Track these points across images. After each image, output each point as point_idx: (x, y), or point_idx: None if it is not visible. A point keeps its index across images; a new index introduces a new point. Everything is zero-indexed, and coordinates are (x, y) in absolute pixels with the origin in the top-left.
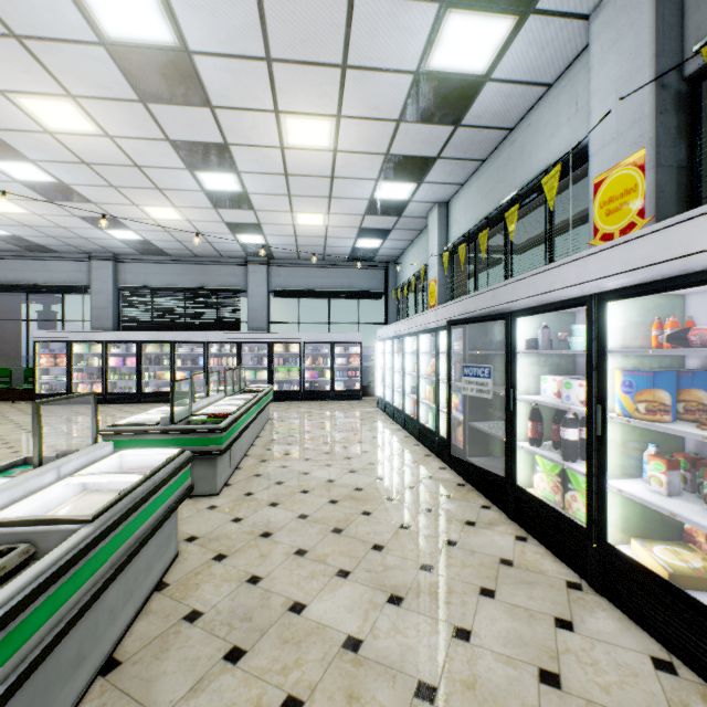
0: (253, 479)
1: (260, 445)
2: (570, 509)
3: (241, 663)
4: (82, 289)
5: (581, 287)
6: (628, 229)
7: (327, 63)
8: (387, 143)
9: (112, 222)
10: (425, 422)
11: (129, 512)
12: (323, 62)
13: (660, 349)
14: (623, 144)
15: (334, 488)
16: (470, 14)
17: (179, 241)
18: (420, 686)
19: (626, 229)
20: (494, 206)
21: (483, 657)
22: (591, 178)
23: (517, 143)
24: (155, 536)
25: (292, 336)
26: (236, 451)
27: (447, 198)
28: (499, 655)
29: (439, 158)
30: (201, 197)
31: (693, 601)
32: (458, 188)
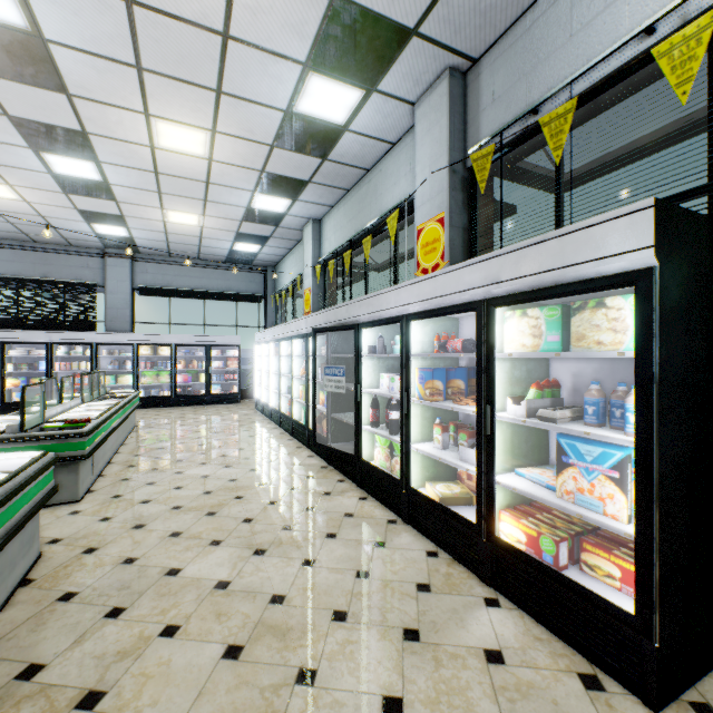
0: (121, 484)
1: (126, 452)
2: (395, 471)
3: (122, 616)
4: None
5: (397, 310)
6: (436, 267)
7: (202, 85)
8: (262, 161)
9: None
10: (299, 419)
11: (2, 503)
12: (197, 83)
13: (435, 354)
14: (433, 205)
15: (209, 482)
16: (328, 80)
17: (11, 222)
18: (274, 597)
19: (435, 267)
20: (356, 231)
21: (321, 573)
22: (416, 225)
23: (373, 182)
24: (19, 534)
25: (161, 338)
26: (100, 458)
27: (320, 216)
28: (333, 569)
29: (310, 182)
30: (47, 179)
31: (447, 510)
32: (329, 209)
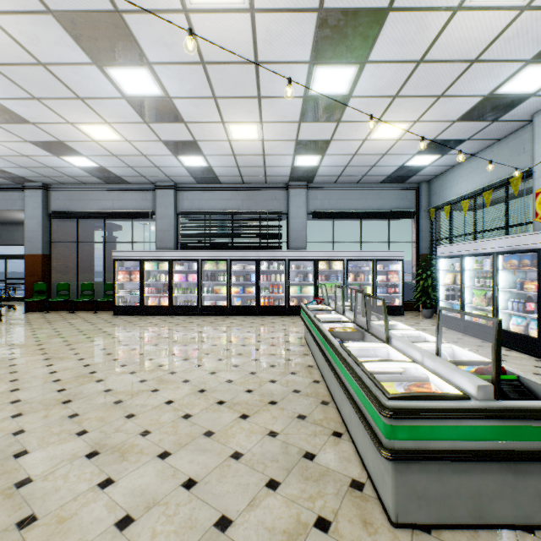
0: None
1: None
2: None
3: None
4: (148, 215)
5: None
6: None
7: None
8: None
9: (189, 147)
10: None
11: None
12: None
13: None
14: None
15: None
16: None
17: (238, 166)
18: None
19: None
20: None
21: None
22: None
23: None
24: None
25: (336, 254)
26: None
27: None
28: None
29: None
30: (296, 106)
31: None
32: None
